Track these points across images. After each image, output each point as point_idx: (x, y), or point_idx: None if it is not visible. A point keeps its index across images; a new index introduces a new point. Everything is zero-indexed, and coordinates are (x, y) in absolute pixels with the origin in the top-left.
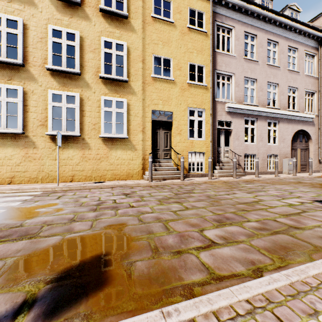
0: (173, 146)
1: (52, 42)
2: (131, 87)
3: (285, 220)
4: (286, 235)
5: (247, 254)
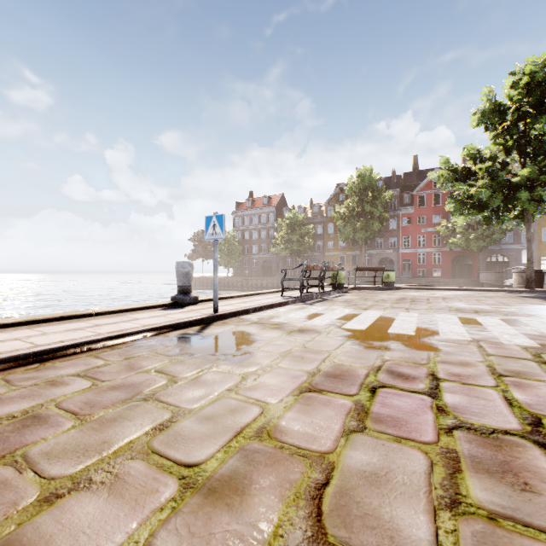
0: None
1: None
2: None
3: None
4: None
5: (35, 375)
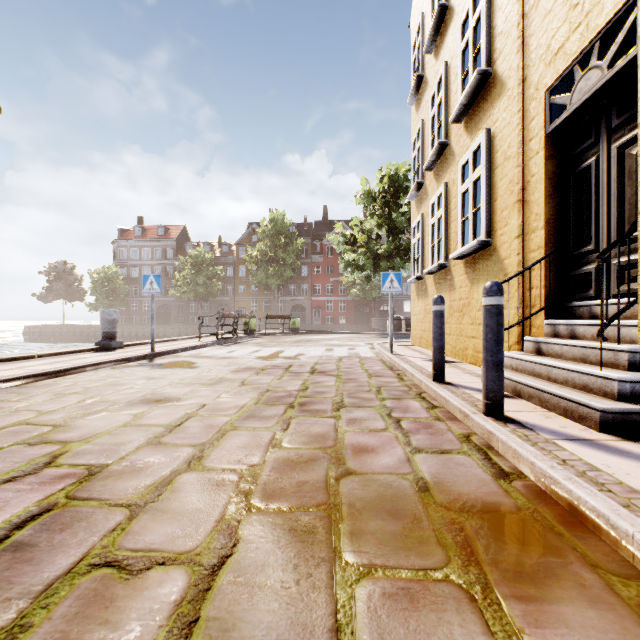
0: (638, 209)
1: (431, 120)
2: (497, 80)
3: (12, 405)
4: (30, 392)
5: (74, 379)
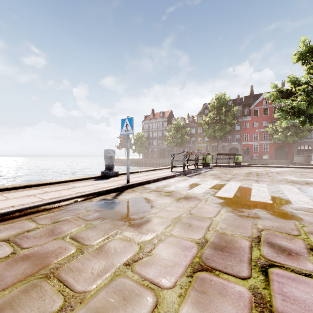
0: None
1: None
2: None
3: None
4: None
5: None
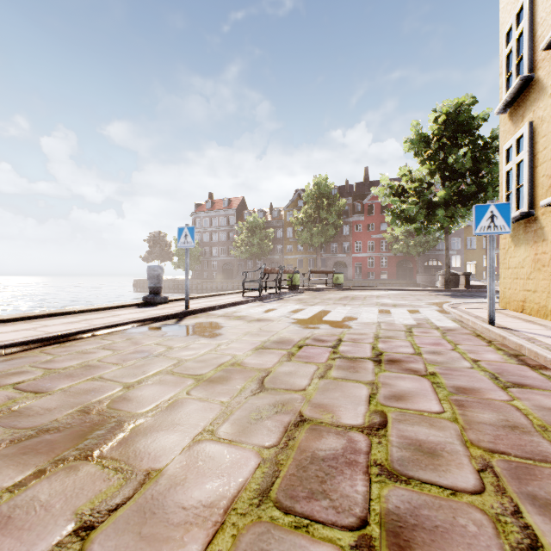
0: None
1: None
2: None
3: None
4: None
5: (65, 350)
